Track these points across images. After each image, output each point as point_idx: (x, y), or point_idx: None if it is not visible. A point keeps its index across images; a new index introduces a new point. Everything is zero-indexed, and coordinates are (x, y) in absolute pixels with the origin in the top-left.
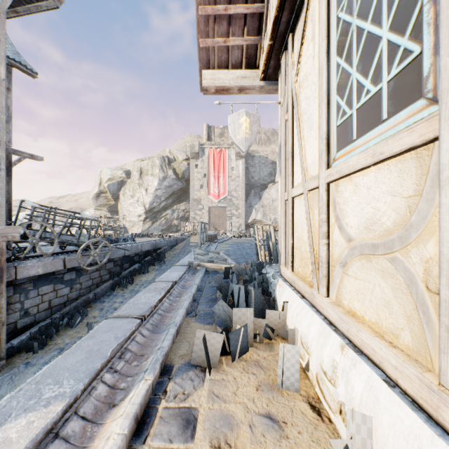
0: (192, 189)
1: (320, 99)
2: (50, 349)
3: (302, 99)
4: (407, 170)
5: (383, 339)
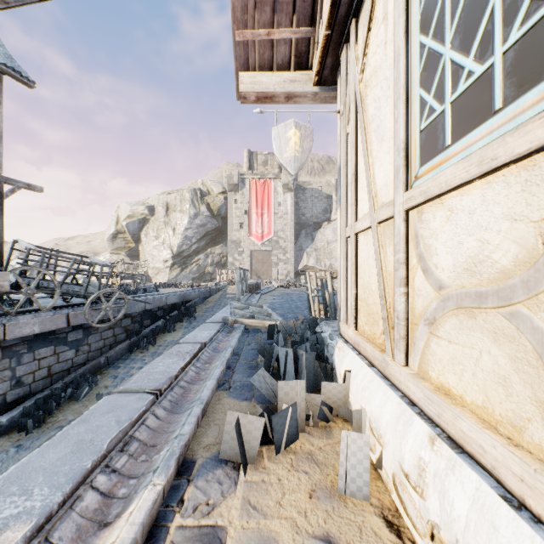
0: (230, 229)
1: (395, 97)
2: (49, 428)
3: (370, 102)
4: (539, 180)
5: (497, 432)
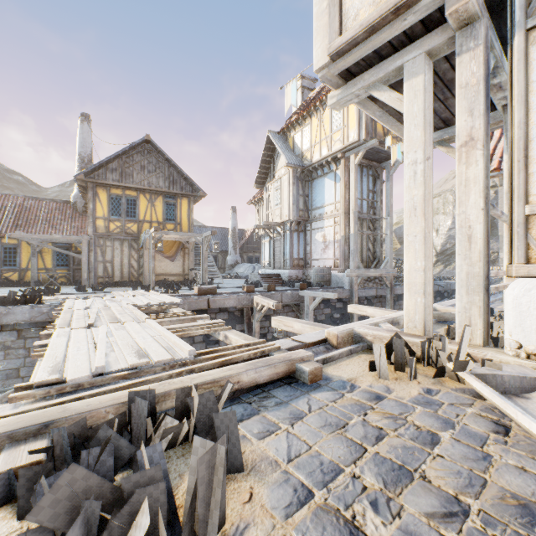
0: (501, 224)
1: None
2: None
3: None
4: None
5: None
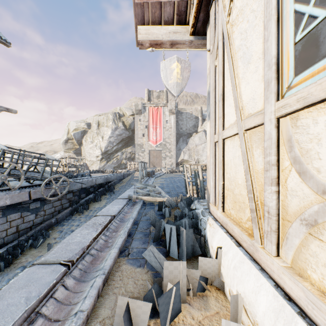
0: (136, 137)
1: (266, 20)
2: (15, 267)
3: (236, 36)
4: None
5: None
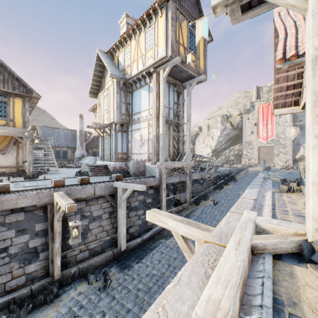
0: (244, 135)
1: None
2: (201, 206)
3: None
4: None
5: None
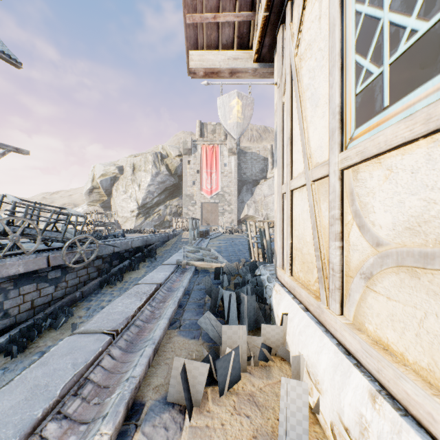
0: (185, 185)
1: (330, 65)
2: (31, 353)
3: (304, 73)
4: None
5: None
